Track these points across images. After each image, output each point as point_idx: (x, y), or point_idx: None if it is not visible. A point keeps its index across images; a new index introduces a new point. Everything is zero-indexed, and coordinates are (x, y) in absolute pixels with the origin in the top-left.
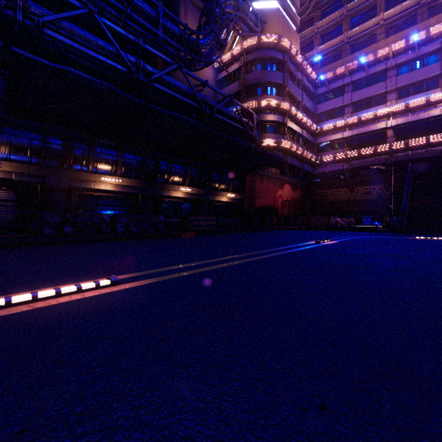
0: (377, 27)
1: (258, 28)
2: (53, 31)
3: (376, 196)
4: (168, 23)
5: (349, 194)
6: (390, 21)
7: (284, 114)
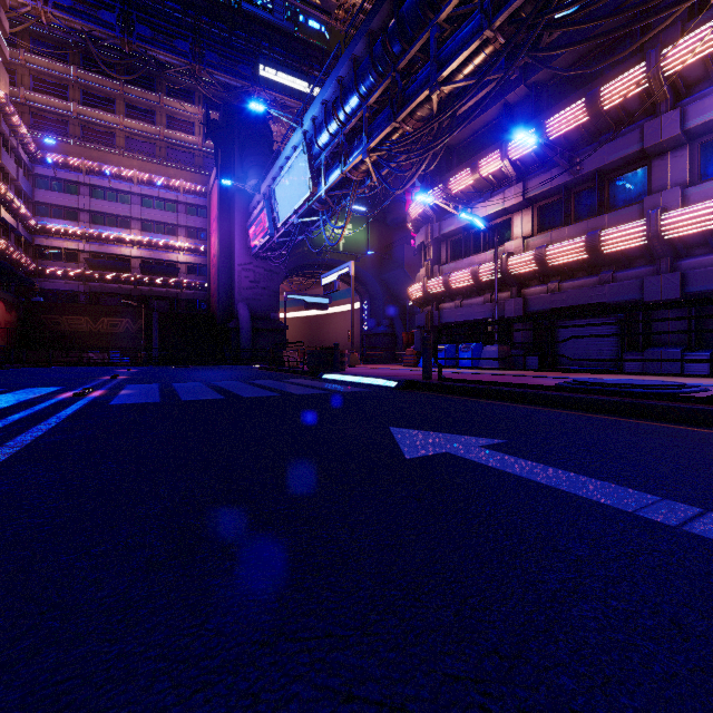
0: (117, 128)
1: None
2: None
3: (124, 330)
4: None
5: (93, 324)
6: (131, 132)
7: None
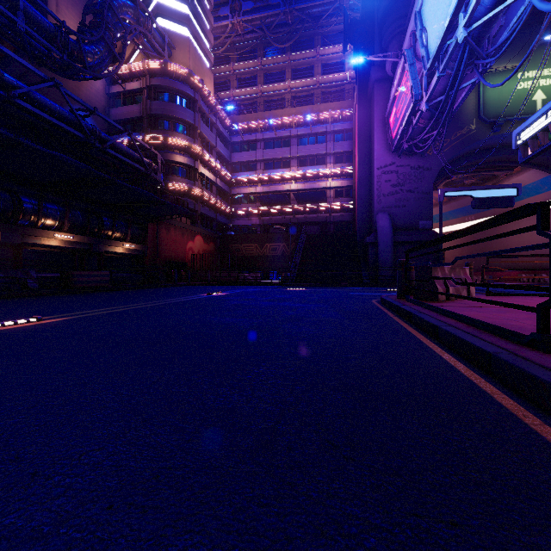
0: (286, 92)
1: (165, 52)
2: None
3: (281, 253)
4: (34, 10)
5: (260, 250)
6: (296, 91)
7: (195, 158)
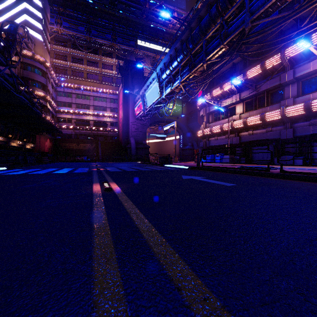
0: (84, 70)
1: (32, 48)
2: None
3: (88, 148)
4: None
5: (77, 146)
6: (89, 71)
7: (46, 101)
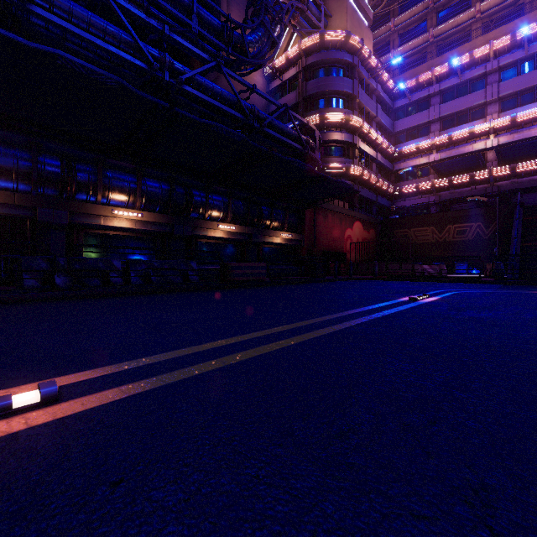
0: (472, 22)
1: (321, 23)
2: (45, 10)
3: (473, 236)
4: (205, 12)
5: (438, 234)
6: (489, 14)
7: (353, 133)
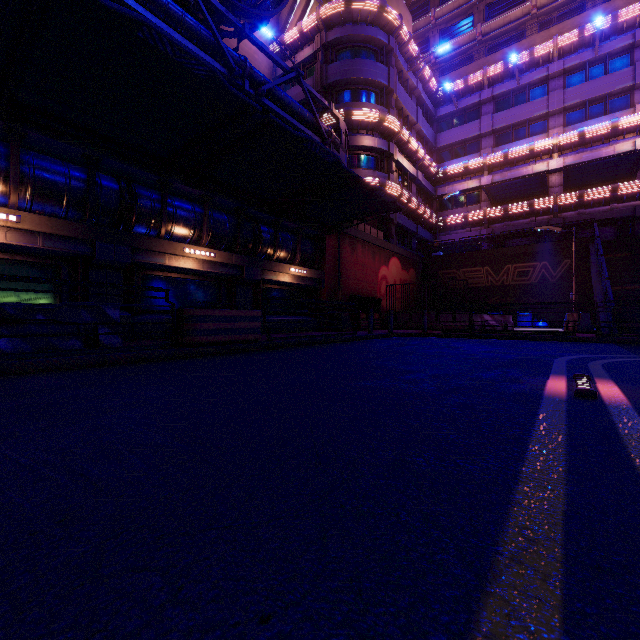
0: (527, 20)
1: None
2: None
3: (537, 279)
4: None
5: (494, 276)
6: (546, 11)
7: (389, 139)
